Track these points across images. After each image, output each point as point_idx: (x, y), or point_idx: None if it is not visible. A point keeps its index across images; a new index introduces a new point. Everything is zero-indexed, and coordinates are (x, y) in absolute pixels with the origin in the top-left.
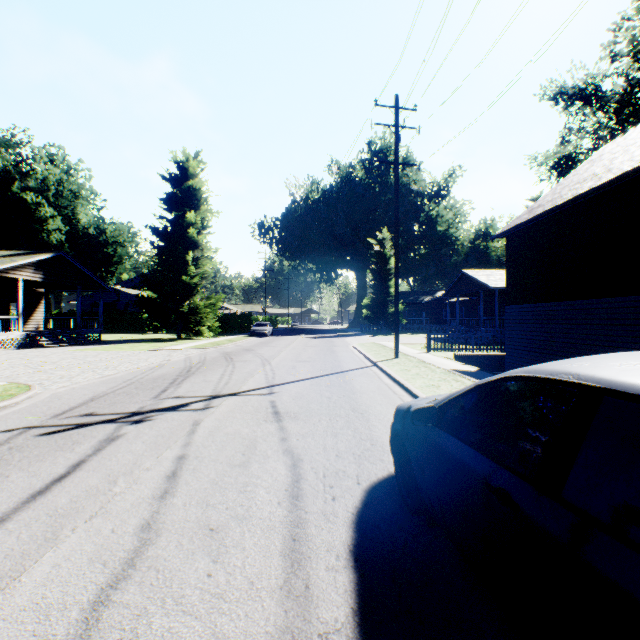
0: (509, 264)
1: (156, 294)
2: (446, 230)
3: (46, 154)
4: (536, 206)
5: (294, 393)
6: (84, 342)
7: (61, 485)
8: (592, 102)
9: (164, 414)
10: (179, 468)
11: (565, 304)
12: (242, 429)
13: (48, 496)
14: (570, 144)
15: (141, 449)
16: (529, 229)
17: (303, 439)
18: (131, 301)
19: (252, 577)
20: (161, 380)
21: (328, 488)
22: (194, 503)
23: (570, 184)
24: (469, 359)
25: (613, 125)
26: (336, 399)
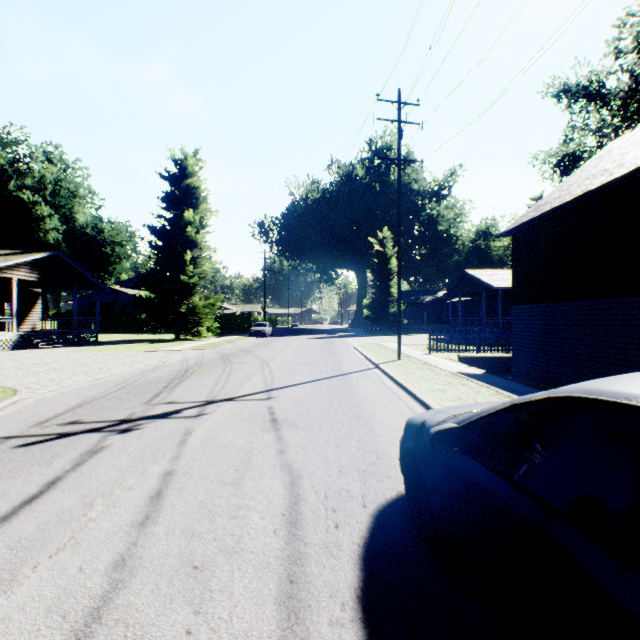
0: (514, 263)
1: (154, 294)
2: (447, 230)
3: (43, 153)
4: (542, 203)
5: (293, 398)
6: (80, 343)
7: (30, 508)
8: (596, 99)
9: (154, 422)
10: (165, 487)
11: (574, 304)
12: (237, 439)
13: (13, 523)
14: (573, 142)
15: (125, 463)
16: (536, 227)
17: (302, 451)
18: (130, 301)
19: (240, 635)
20: (155, 383)
21: (330, 512)
22: (178, 532)
23: (578, 180)
24: (473, 360)
25: (617, 122)
26: (337, 405)
